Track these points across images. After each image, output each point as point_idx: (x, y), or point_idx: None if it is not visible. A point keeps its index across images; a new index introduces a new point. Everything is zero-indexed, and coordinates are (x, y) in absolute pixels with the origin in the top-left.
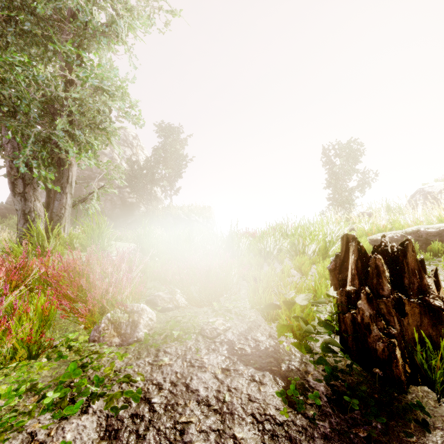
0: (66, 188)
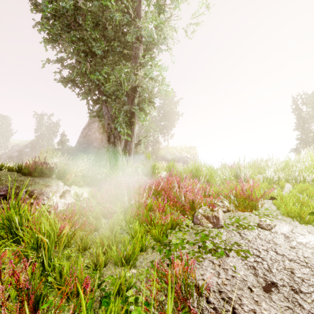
0: (132, 138)
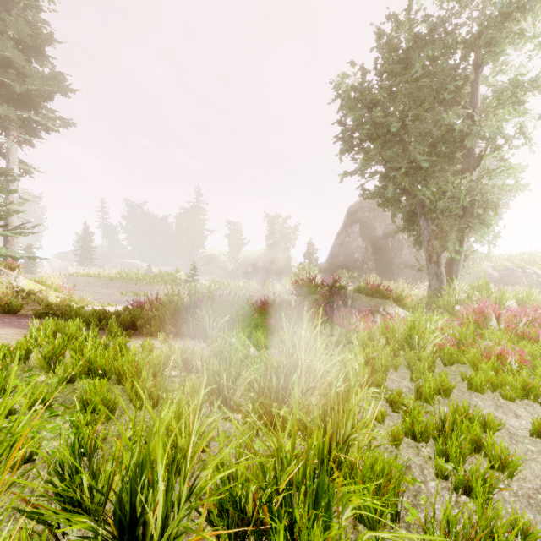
0: (460, 256)
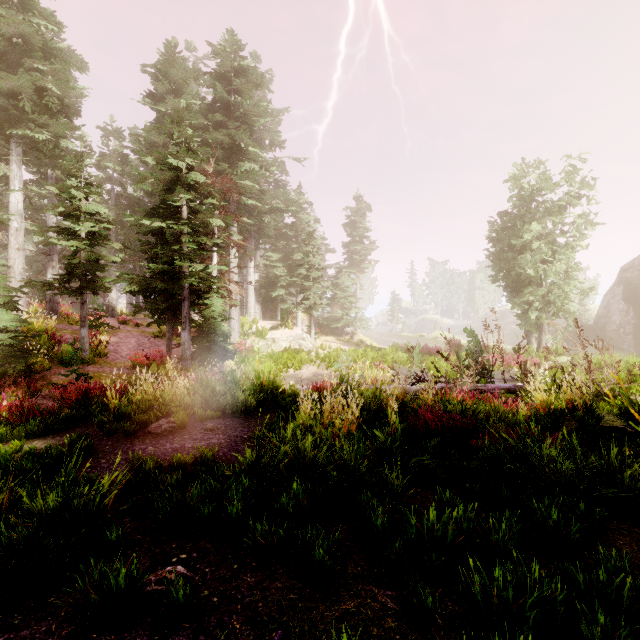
0: (541, 332)
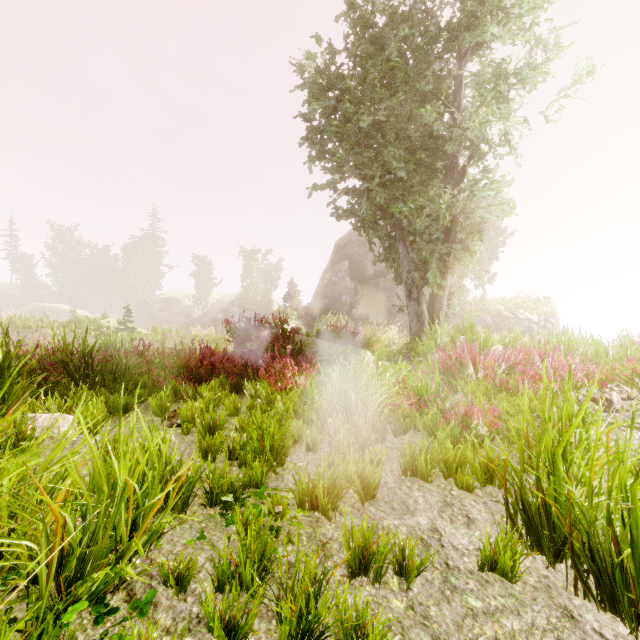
0: (444, 291)
